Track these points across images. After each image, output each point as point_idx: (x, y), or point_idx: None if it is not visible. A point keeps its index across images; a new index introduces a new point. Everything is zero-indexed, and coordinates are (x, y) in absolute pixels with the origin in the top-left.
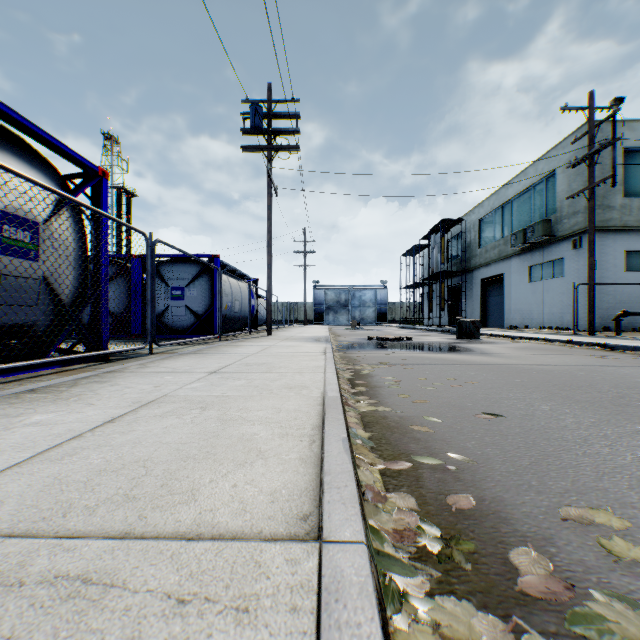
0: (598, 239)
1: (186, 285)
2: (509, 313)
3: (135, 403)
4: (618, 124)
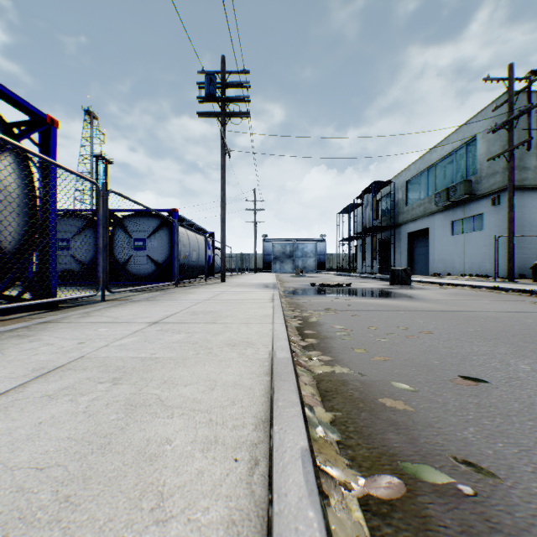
0: (515, 196)
1: (147, 237)
2: (433, 262)
3: (35, 371)
4: (532, 94)
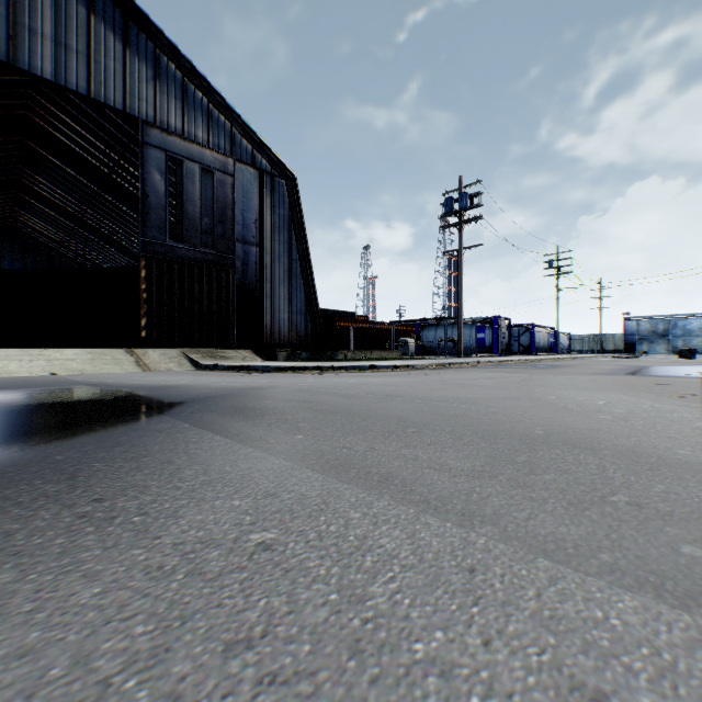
0: None
1: (519, 336)
2: None
3: None
4: None
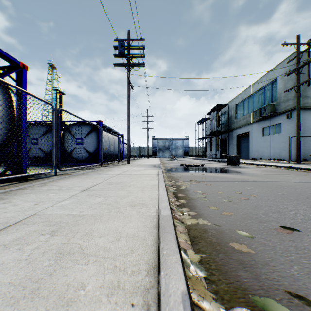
0: (300, 113)
1: (84, 137)
2: (252, 152)
3: (1, 225)
4: (310, 53)
